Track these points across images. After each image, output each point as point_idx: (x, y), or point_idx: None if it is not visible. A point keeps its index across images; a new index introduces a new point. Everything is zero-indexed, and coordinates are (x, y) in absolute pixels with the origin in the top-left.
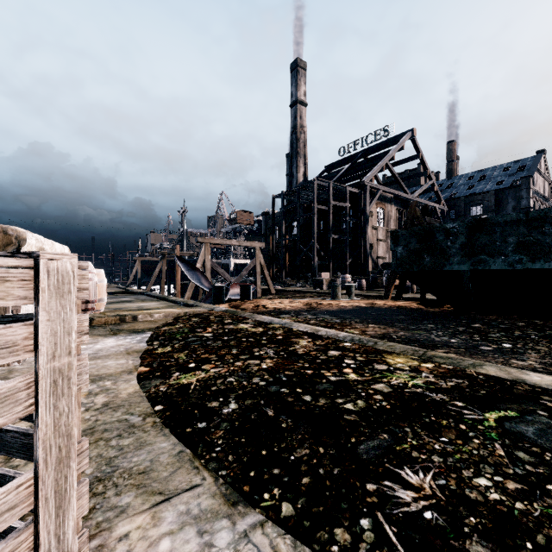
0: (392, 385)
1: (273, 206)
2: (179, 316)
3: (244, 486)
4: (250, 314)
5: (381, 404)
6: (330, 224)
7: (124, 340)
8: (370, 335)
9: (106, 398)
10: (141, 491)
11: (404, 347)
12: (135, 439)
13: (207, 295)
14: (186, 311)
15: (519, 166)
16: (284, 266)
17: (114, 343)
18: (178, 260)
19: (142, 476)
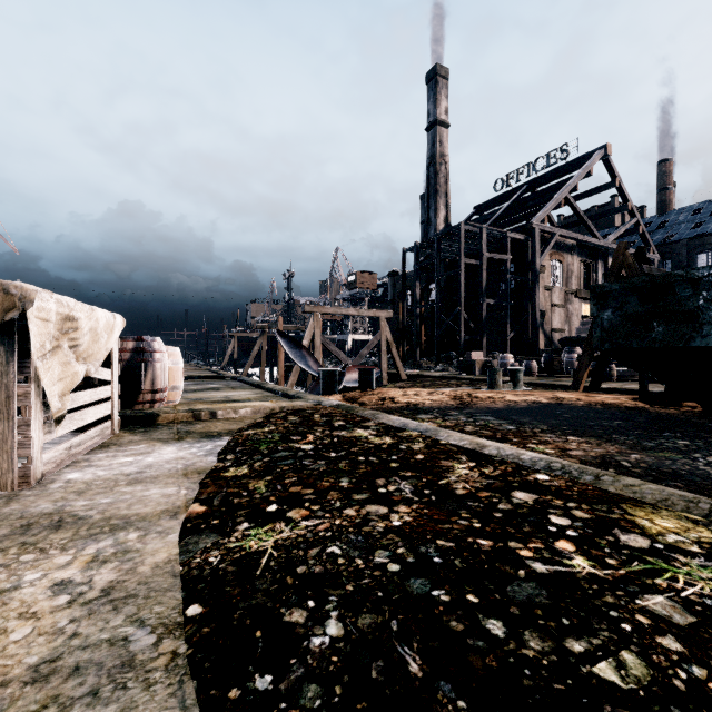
0: (687, 604)
1: (404, 263)
2: (273, 413)
3: None
4: (372, 412)
5: (692, 676)
6: (483, 285)
7: (188, 449)
8: (577, 457)
9: (114, 574)
10: None
11: (662, 490)
12: (119, 710)
13: (315, 381)
14: (283, 406)
15: None
16: (418, 342)
17: (172, 455)
18: (279, 335)
19: None
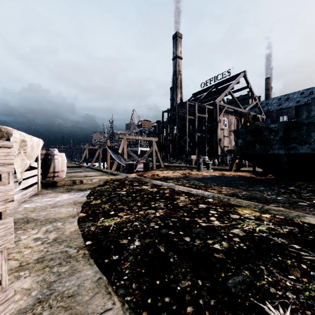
0: (244, 230)
1: (163, 117)
2: (107, 181)
3: (143, 311)
4: (149, 180)
5: (239, 245)
6: (196, 127)
7: (73, 195)
8: (224, 193)
9: (56, 235)
10: (68, 313)
11: (248, 202)
12: (70, 267)
13: (124, 168)
14: (111, 178)
15: (310, 92)
16: (169, 151)
17: (67, 197)
18: (108, 148)
19: (70, 299)
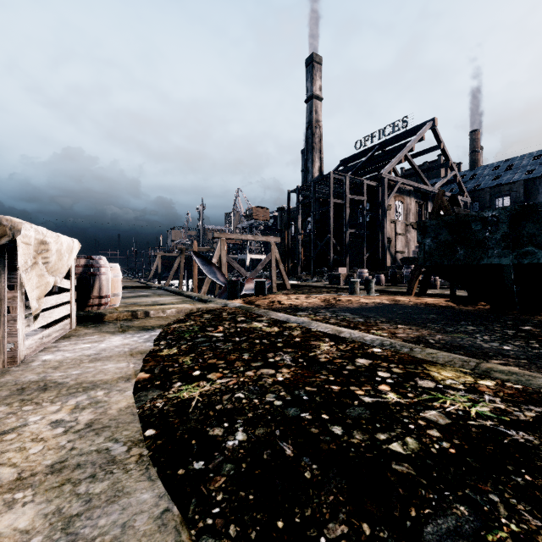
0: (448, 414)
1: (289, 201)
2: (192, 312)
3: None
4: (265, 311)
5: (441, 446)
6: (347, 218)
7: (131, 338)
8: (402, 338)
9: (92, 415)
10: None
11: (449, 355)
12: (111, 483)
13: (222, 290)
14: (199, 307)
15: None
16: (299, 260)
17: (120, 342)
18: (194, 254)
19: None
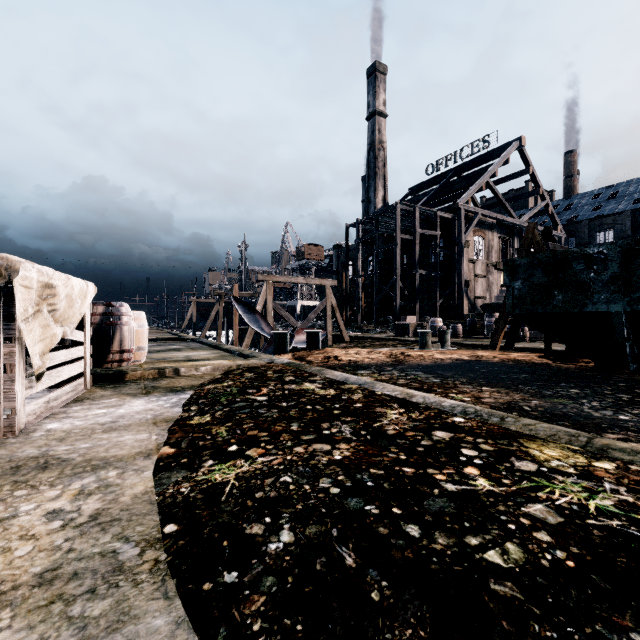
0: (559, 509)
1: (347, 237)
2: (231, 370)
3: None
4: (318, 369)
5: (555, 557)
6: (416, 257)
7: (156, 402)
8: (489, 404)
9: (99, 504)
10: None
11: (552, 428)
12: (115, 602)
13: (268, 343)
14: (239, 364)
15: None
16: (359, 308)
17: (142, 407)
18: (235, 301)
19: None
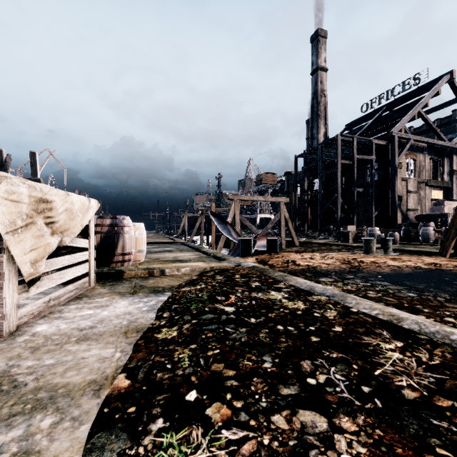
0: None
1: (296, 165)
2: (205, 272)
3: None
4: (281, 274)
5: None
6: (354, 178)
7: (137, 304)
8: None
9: None
10: None
11: None
12: None
13: (236, 246)
14: (212, 266)
15: None
16: (306, 219)
17: (123, 309)
18: (211, 214)
19: None
